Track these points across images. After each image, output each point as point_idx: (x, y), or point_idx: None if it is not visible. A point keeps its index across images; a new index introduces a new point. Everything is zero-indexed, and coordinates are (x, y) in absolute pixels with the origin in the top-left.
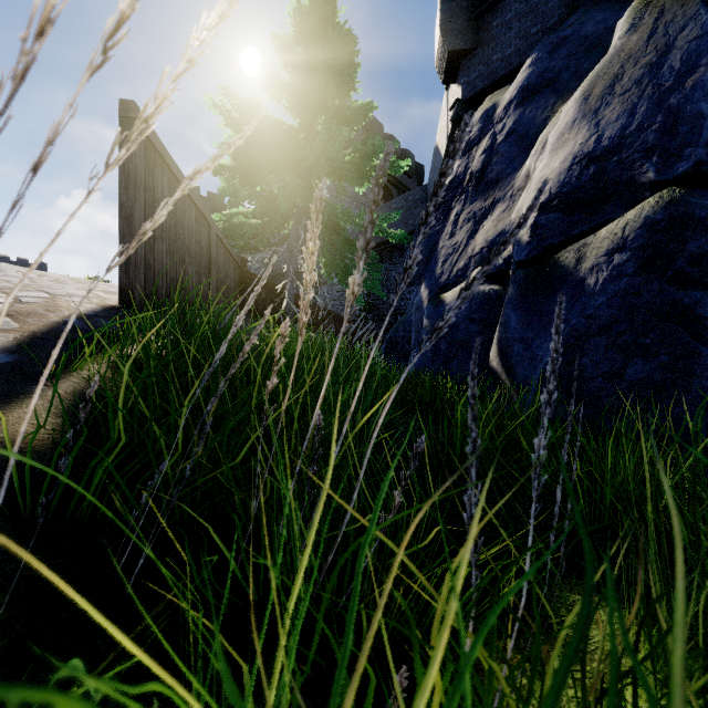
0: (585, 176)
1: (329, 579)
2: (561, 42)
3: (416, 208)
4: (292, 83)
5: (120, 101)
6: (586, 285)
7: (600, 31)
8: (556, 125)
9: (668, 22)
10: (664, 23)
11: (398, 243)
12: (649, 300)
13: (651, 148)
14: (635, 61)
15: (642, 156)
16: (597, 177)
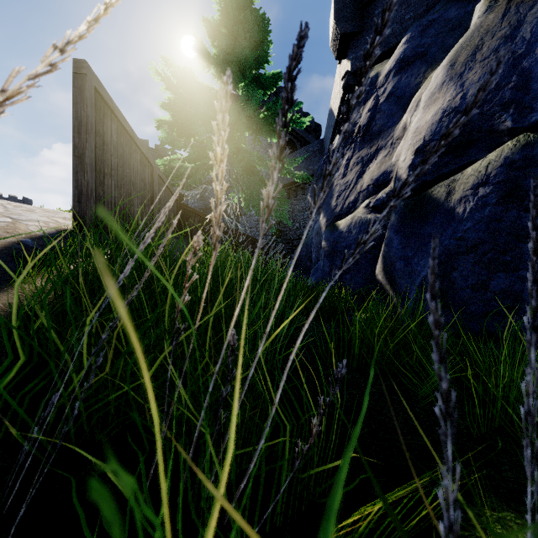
0: None
1: (241, 498)
2: (430, 24)
3: (315, 157)
4: (218, 56)
5: (73, 60)
6: (456, 213)
7: (461, 15)
8: (428, 87)
9: (519, 3)
10: (515, 4)
11: (301, 184)
12: (509, 225)
13: (508, 102)
14: (492, 34)
15: (500, 109)
16: (463, 126)
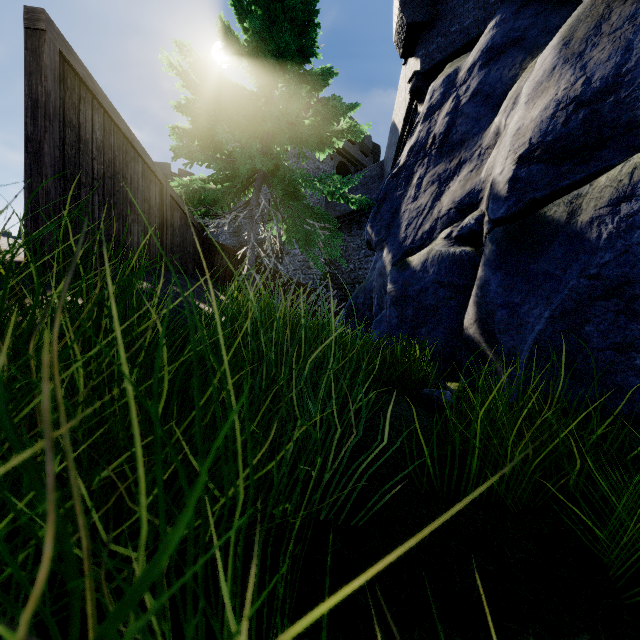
0: (574, 121)
1: None
2: (526, 2)
3: (373, 183)
4: (252, 44)
5: (25, 8)
6: (585, 241)
7: None
8: (531, 76)
9: None
10: None
11: (356, 216)
12: None
13: None
14: None
15: None
16: (589, 121)
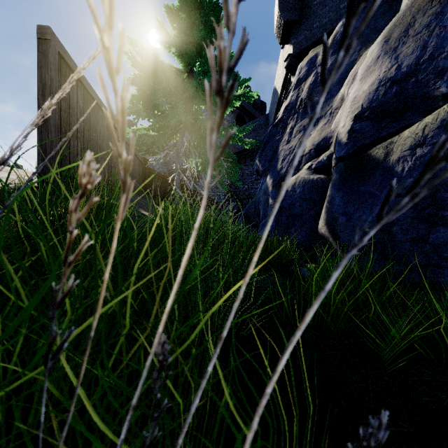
0: (389, 94)
1: None
2: (363, 10)
3: (261, 129)
4: (178, 37)
5: (37, 26)
6: (395, 172)
7: (390, 1)
8: (364, 61)
9: None
10: None
11: (249, 152)
12: (447, 182)
13: (442, 70)
14: (423, 12)
15: (435, 76)
16: (399, 94)
